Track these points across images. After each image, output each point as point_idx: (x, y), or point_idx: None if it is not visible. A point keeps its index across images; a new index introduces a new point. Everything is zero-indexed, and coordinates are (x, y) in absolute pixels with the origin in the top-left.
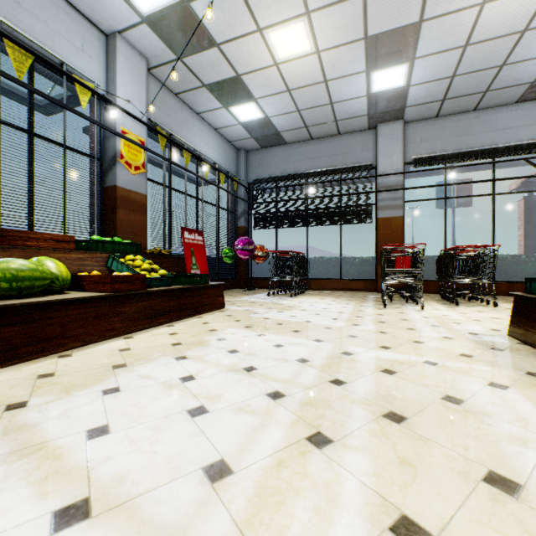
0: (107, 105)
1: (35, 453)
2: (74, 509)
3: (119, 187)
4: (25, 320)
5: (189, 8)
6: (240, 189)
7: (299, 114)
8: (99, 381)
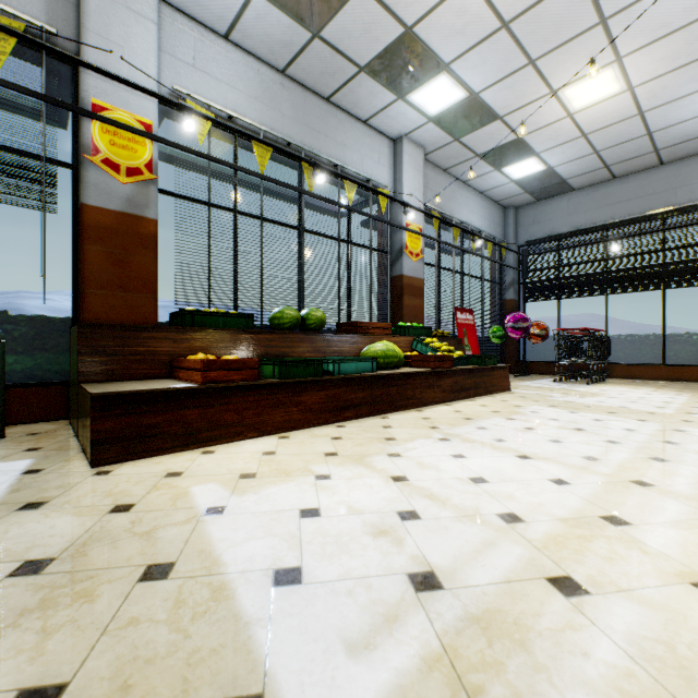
0: (405, 209)
1: (476, 442)
2: (523, 456)
3: (404, 275)
4: (398, 384)
5: (476, 98)
6: (508, 255)
7: (596, 155)
8: (466, 424)
